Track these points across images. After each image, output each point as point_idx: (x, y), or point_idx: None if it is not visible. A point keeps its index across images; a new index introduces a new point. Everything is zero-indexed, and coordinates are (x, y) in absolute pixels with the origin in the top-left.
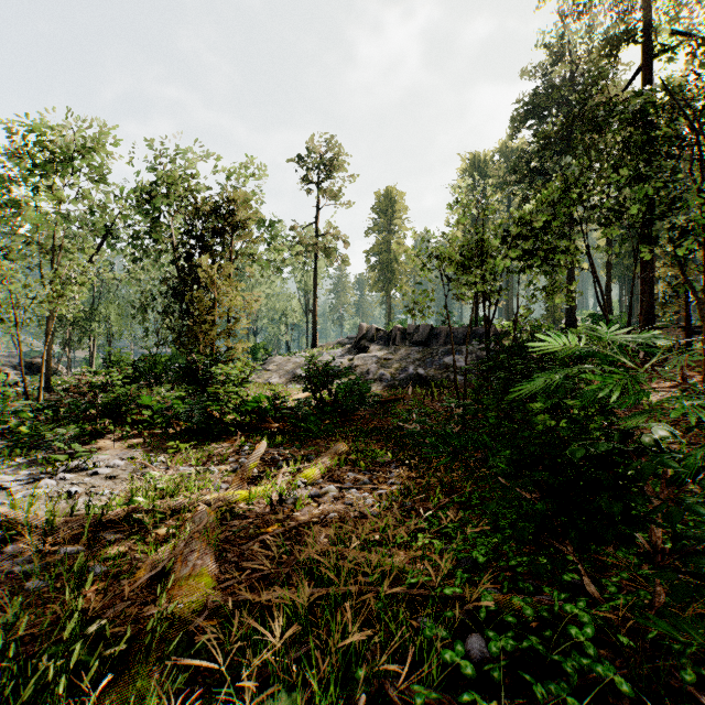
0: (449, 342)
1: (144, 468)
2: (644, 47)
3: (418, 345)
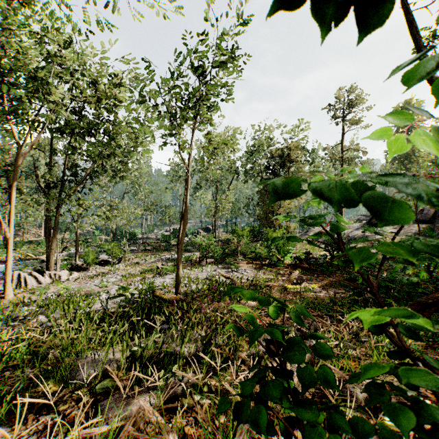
0: None
1: (256, 274)
2: None
3: (420, 223)
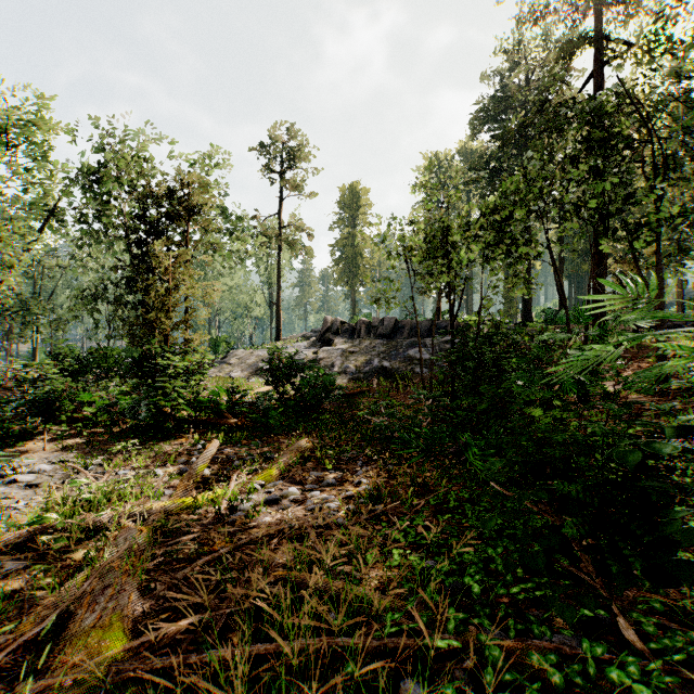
0: (413, 335)
1: (77, 473)
2: (597, 53)
3: (382, 338)
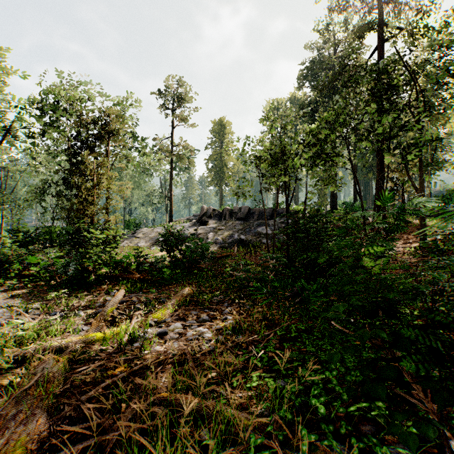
0: (261, 218)
1: (19, 315)
2: (379, 35)
3: (240, 220)
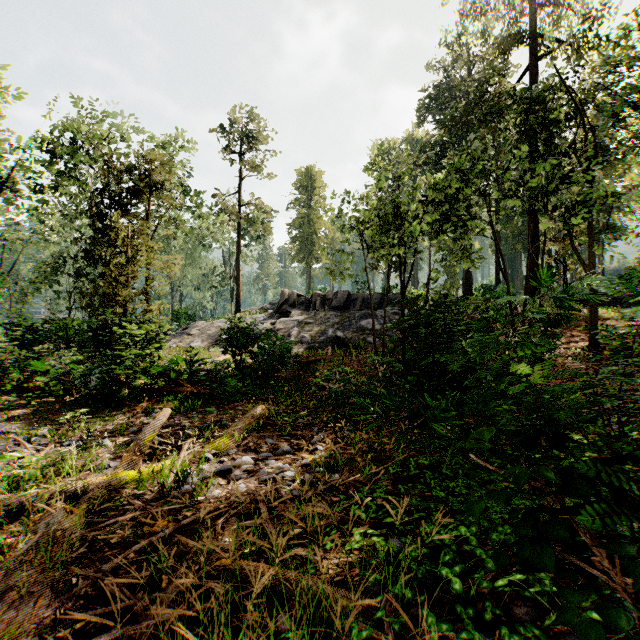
0: (365, 307)
1: (18, 445)
2: (532, 49)
3: (336, 310)
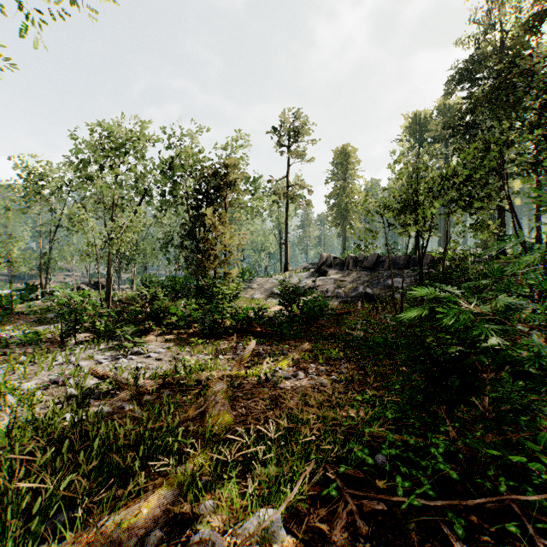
0: (393, 267)
1: (177, 355)
2: None
3: (366, 270)
